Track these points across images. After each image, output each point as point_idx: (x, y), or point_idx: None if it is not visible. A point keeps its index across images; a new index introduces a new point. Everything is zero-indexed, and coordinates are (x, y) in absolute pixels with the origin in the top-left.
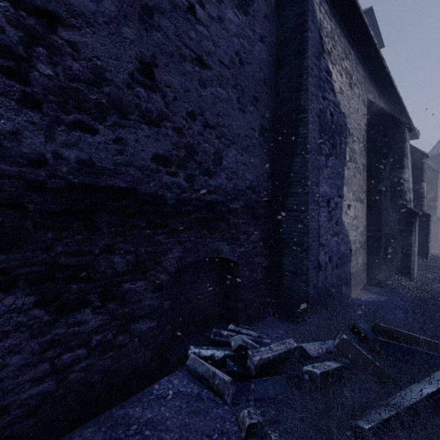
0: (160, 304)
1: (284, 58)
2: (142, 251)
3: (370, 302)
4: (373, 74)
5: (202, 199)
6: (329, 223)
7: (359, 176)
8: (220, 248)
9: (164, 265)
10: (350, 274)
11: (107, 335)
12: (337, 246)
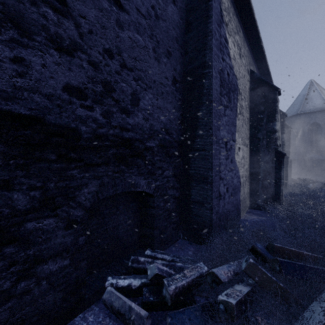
0: (74, 241)
1: (192, 23)
2: (51, 186)
3: (255, 222)
4: (253, 52)
5: (120, 136)
6: (226, 161)
7: (245, 126)
8: (137, 182)
9: (79, 200)
10: (240, 201)
11: (3, 284)
12: (232, 179)
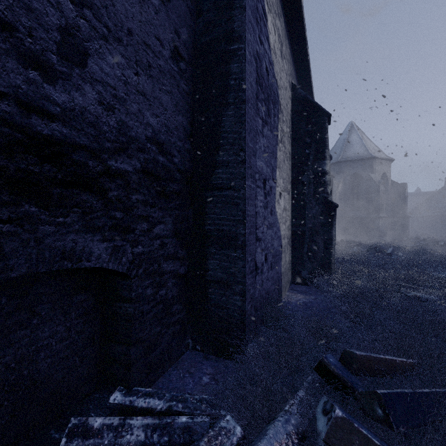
0: None
1: None
2: None
3: (302, 305)
4: (296, 61)
5: (18, 124)
6: (265, 210)
7: (287, 163)
8: (82, 248)
9: None
10: (281, 274)
11: None
12: (272, 241)
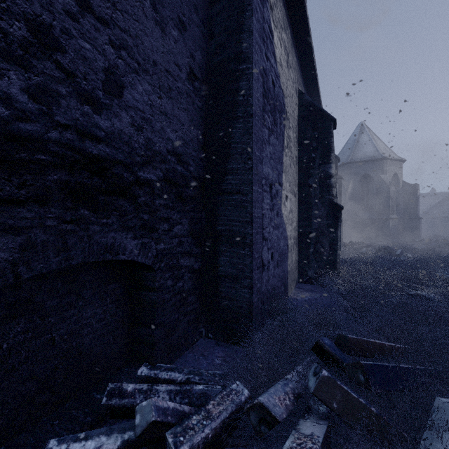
0: None
1: None
2: None
3: (307, 302)
4: (303, 67)
5: (77, 148)
6: (271, 212)
7: (293, 167)
8: (119, 243)
9: None
10: (288, 273)
11: None
12: (278, 241)
